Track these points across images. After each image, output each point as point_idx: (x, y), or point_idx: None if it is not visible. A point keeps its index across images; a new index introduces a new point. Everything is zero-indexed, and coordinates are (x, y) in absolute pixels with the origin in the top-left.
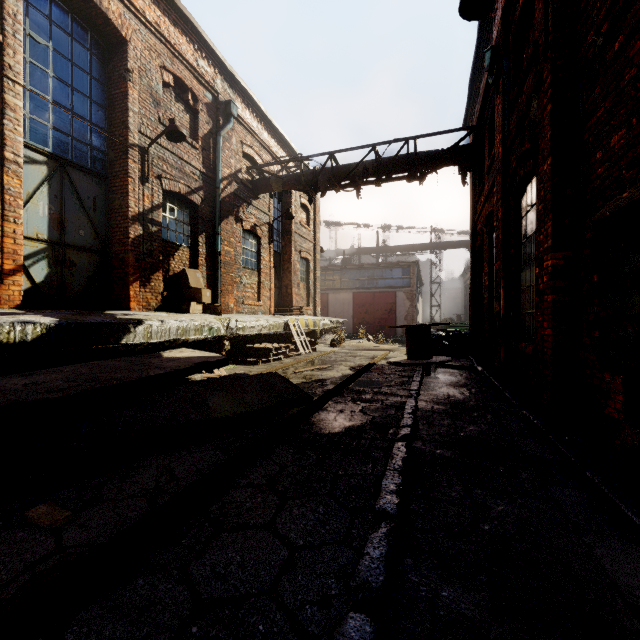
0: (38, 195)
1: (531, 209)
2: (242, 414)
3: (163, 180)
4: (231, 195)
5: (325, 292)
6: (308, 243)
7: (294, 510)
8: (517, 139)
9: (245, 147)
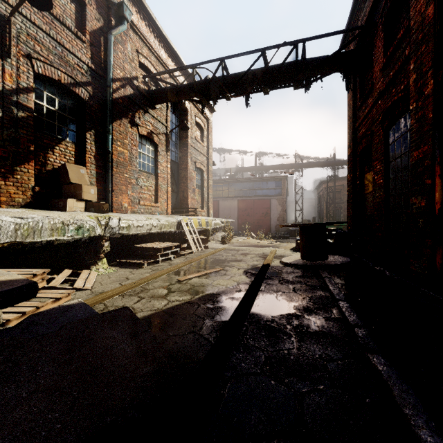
0: None
1: None
2: None
3: (34, 61)
4: (125, 98)
5: (216, 199)
6: (202, 156)
7: None
8: None
9: (141, 57)
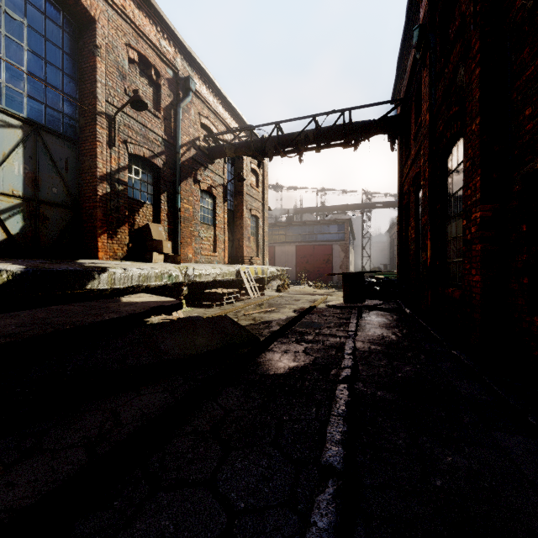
0: (13, 156)
1: (457, 168)
2: (192, 356)
3: (129, 145)
4: (190, 159)
5: (272, 245)
6: (257, 202)
7: (236, 463)
8: (443, 105)
9: (202, 118)
